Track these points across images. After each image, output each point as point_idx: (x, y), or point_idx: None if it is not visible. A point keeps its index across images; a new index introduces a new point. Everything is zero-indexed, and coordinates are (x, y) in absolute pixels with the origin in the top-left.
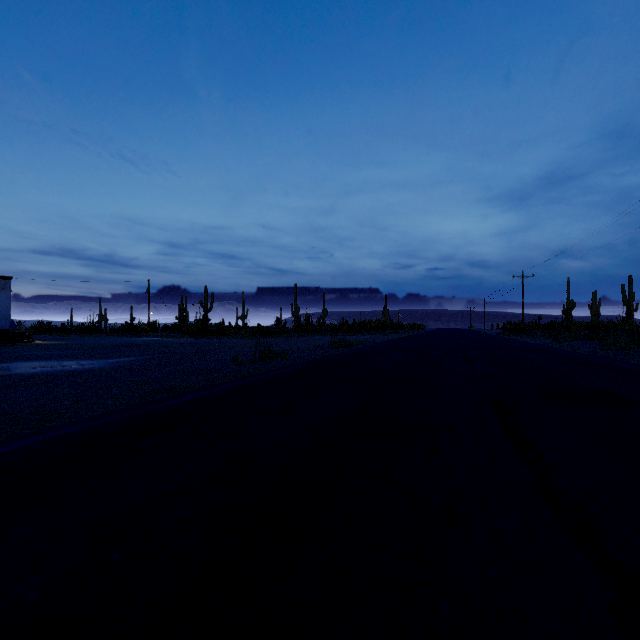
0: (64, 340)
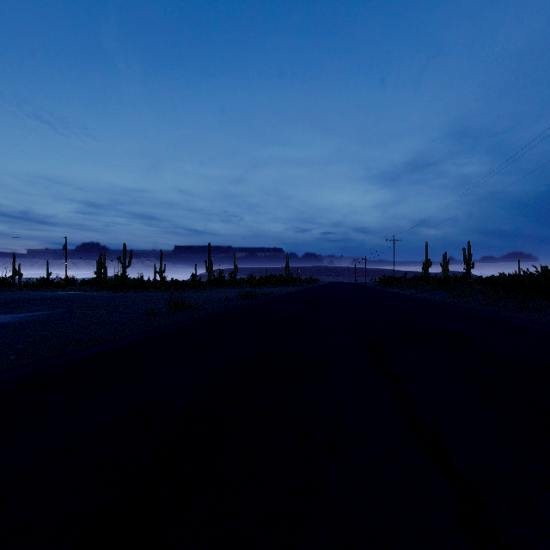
0: None
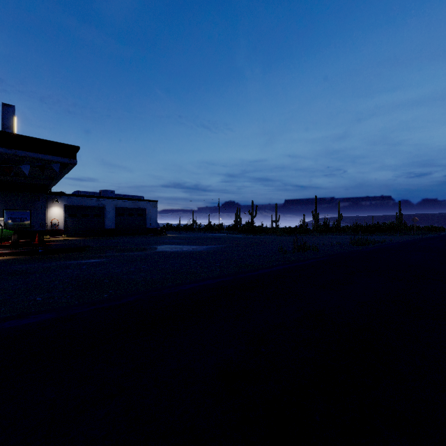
0: (179, 234)
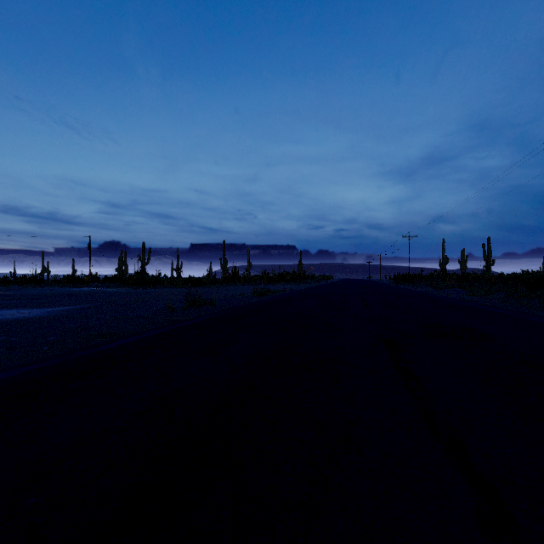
0: (6, 291)
